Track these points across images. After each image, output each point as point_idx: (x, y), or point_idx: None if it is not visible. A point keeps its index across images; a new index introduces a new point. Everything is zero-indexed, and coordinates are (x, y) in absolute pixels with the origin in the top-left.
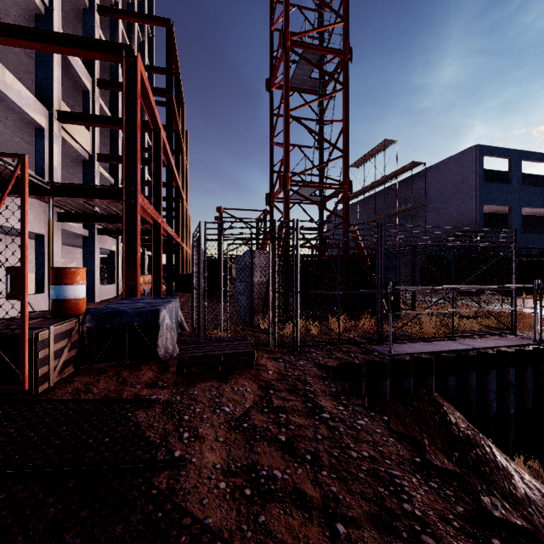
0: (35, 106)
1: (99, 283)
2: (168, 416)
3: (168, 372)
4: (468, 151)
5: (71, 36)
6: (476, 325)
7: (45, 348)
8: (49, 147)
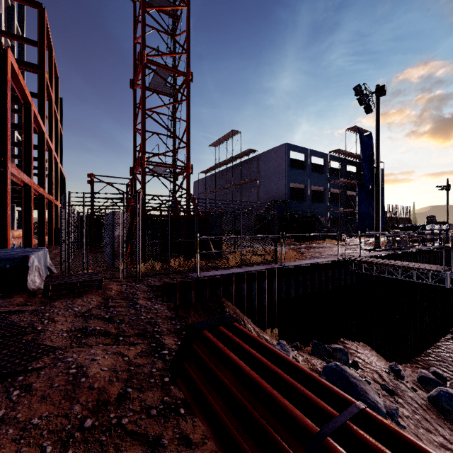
0: None
1: None
2: (34, 315)
3: (36, 297)
4: (282, 146)
5: None
6: (259, 259)
7: None
8: None
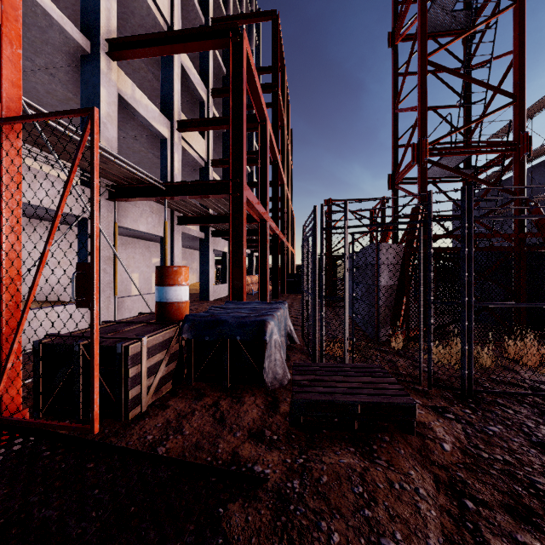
0: (159, 119)
1: (215, 282)
2: (282, 542)
3: (278, 413)
4: None
5: (183, 32)
6: None
7: (138, 363)
8: (171, 156)
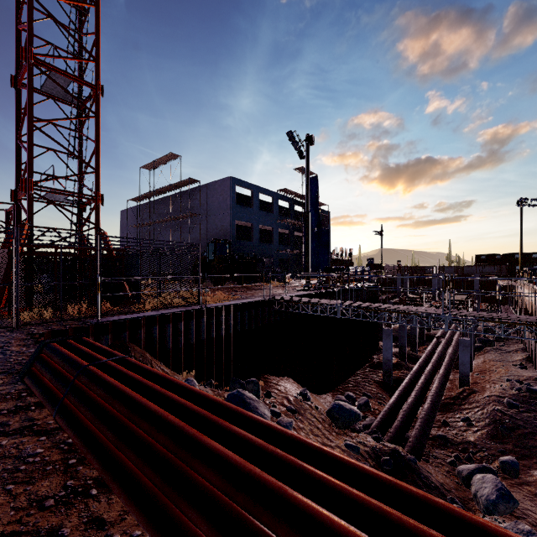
0: None
1: None
2: None
3: None
4: (227, 180)
5: None
6: (181, 302)
7: None
8: None
